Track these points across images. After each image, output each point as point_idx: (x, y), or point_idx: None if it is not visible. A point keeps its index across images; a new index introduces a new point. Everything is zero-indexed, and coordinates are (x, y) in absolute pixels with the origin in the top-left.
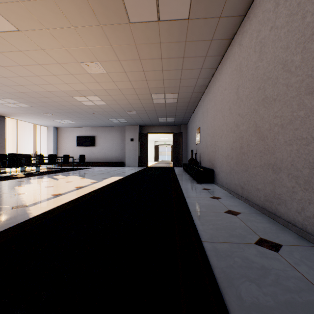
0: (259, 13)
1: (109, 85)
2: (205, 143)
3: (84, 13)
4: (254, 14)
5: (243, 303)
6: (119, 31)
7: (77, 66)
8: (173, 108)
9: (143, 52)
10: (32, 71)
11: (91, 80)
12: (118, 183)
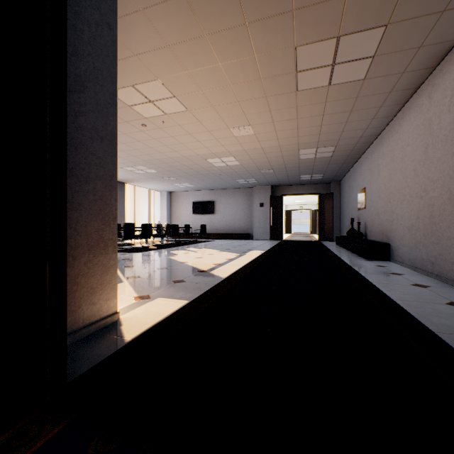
0: (453, 71)
1: (252, 145)
2: (375, 210)
3: (254, 90)
4: (448, 70)
5: (433, 323)
6: (283, 99)
7: (226, 131)
8: (325, 162)
9: (303, 112)
10: (178, 140)
11: (234, 142)
12: (267, 257)
